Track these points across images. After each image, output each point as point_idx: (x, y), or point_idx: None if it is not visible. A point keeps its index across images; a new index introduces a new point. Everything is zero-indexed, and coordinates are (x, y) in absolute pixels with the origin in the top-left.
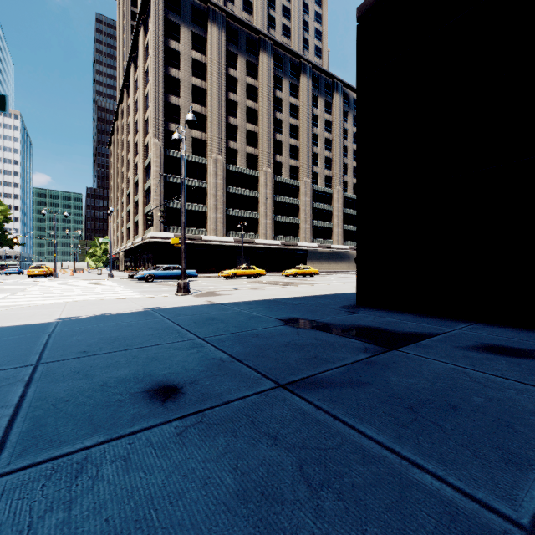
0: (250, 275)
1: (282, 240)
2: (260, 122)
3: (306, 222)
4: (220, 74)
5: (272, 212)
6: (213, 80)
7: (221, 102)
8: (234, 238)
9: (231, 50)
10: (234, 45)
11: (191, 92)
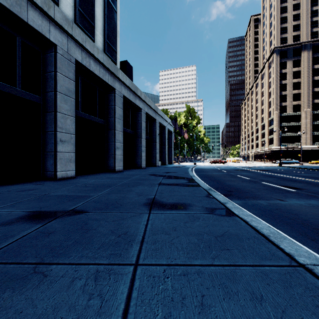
0: None
1: None
2: None
3: None
4: (308, 71)
5: None
6: (304, 76)
7: (309, 84)
8: (317, 146)
9: (315, 56)
10: (317, 52)
11: (292, 86)
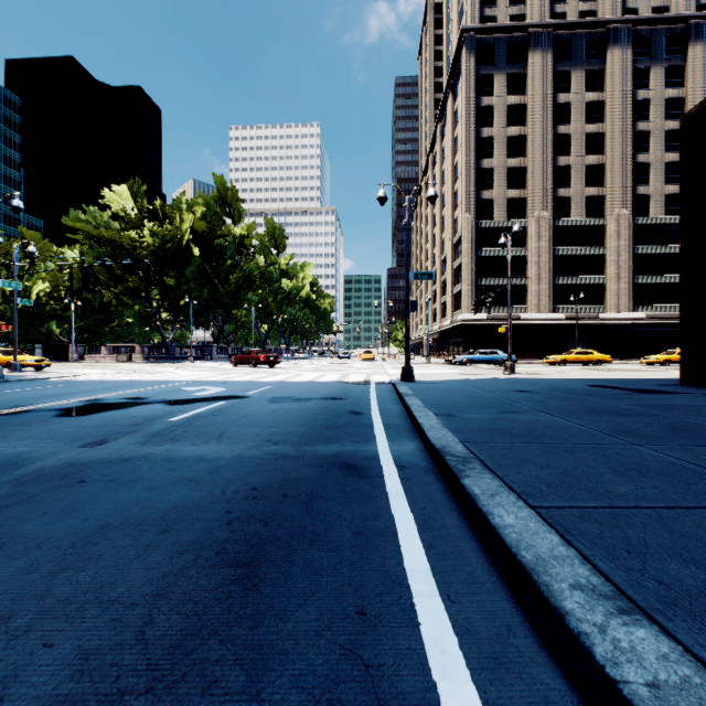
0: (586, 361)
1: (650, 311)
2: (607, 148)
3: None
4: (544, 109)
5: (628, 272)
6: (535, 120)
7: (546, 143)
8: (565, 314)
9: (560, 70)
10: (565, 61)
11: (507, 146)
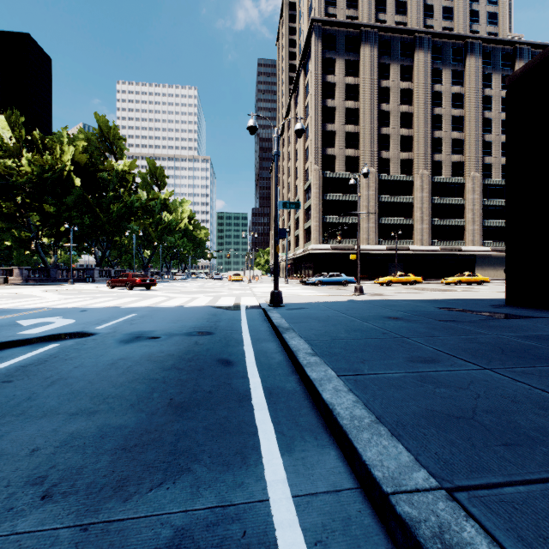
0: (405, 282)
1: (442, 245)
2: (415, 124)
3: (473, 223)
4: (372, 90)
5: (429, 216)
6: (365, 98)
7: (373, 116)
8: (386, 246)
9: (383, 62)
10: (386, 56)
11: (345, 115)
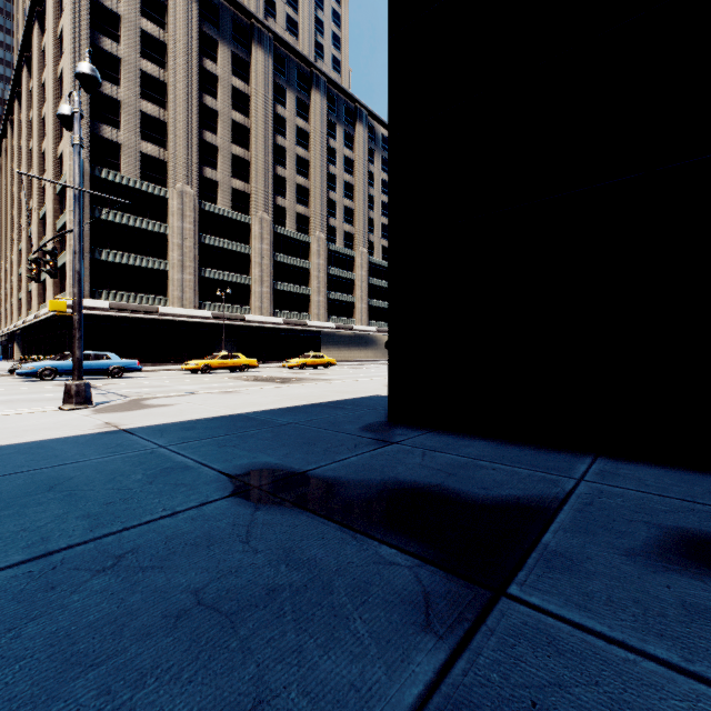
0: (233, 367)
1: (286, 317)
2: (253, 146)
3: (319, 294)
4: (189, 64)
5: (270, 277)
6: (178, 71)
7: (192, 106)
8: (212, 312)
9: (207, 32)
10: (213, 26)
11: (141, 82)
